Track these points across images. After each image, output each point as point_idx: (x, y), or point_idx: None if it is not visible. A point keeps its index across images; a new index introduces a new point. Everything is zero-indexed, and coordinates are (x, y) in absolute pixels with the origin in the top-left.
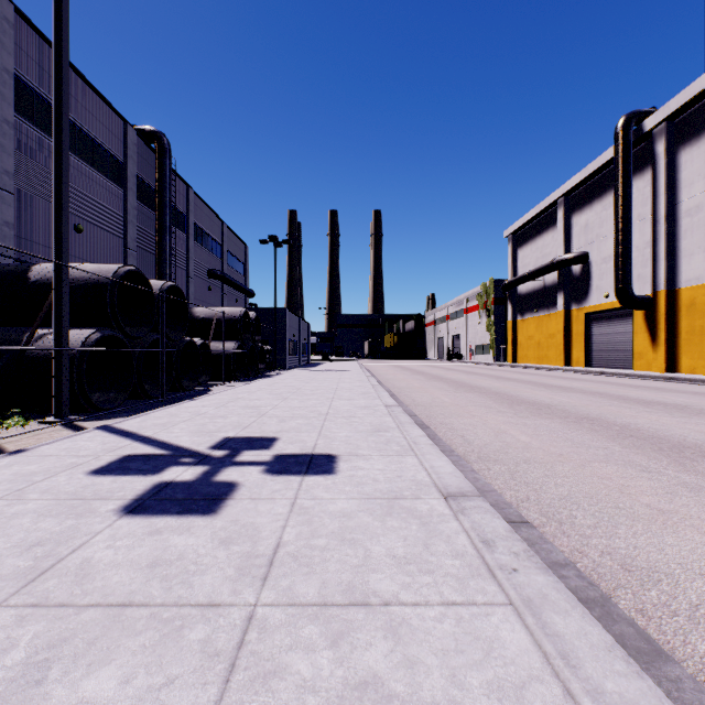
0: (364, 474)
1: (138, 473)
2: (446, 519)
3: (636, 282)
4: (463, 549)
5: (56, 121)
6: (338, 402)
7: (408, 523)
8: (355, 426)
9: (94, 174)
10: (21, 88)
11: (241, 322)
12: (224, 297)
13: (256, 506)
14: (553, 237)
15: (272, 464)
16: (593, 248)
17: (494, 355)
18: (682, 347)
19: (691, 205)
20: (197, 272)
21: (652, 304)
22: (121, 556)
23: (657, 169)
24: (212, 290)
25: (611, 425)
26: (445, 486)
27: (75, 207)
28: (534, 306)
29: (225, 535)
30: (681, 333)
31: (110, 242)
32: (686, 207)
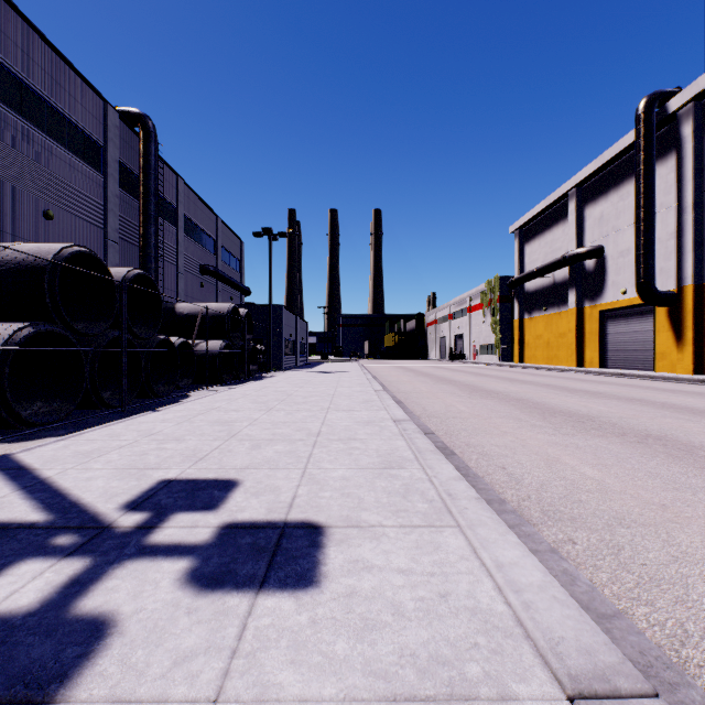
0: (373, 586)
1: None
2: None
3: (658, 277)
4: None
5: None
6: (334, 415)
7: None
8: (355, 457)
9: (67, 156)
10: None
11: (229, 318)
12: (217, 295)
13: None
14: (564, 231)
15: (208, 552)
16: (608, 241)
17: (499, 355)
18: None
19: None
20: (188, 267)
21: (677, 300)
22: None
23: (683, 153)
24: (204, 287)
25: (692, 448)
26: (552, 643)
27: (44, 191)
28: (543, 304)
29: None
30: None
31: (87, 232)
32: None
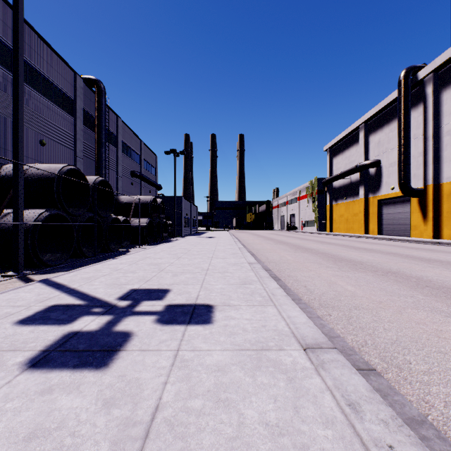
0: (235, 323)
1: (54, 322)
2: (309, 374)
3: (412, 179)
4: (331, 413)
5: (14, 61)
6: (216, 260)
7: (275, 379)
8: (227, 280)
9: (53, 107)
10: (2, 48)
11: (151, 205)
12: (141, 189)
13: (143, 358)
14: (356, 150)
15: (163, 314)
16: (383, 157)
17: (317, 227)
18: (444, 222)
19: (450, 128)
20: (124, 173)
21: (424, 193)
22: (3, 424)
23: (427, 104)
24: (133, 184)
25: (410, 277)
26: (303, 337)
27: (40, 128)
28: (344, 195)
29: (109, 395)
30: (443, 212)
31: (65, 152)
32: (447, 129)
